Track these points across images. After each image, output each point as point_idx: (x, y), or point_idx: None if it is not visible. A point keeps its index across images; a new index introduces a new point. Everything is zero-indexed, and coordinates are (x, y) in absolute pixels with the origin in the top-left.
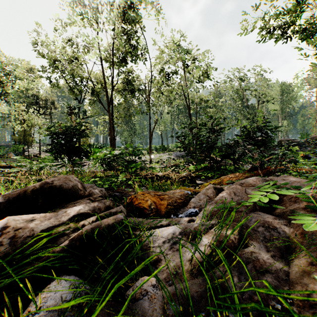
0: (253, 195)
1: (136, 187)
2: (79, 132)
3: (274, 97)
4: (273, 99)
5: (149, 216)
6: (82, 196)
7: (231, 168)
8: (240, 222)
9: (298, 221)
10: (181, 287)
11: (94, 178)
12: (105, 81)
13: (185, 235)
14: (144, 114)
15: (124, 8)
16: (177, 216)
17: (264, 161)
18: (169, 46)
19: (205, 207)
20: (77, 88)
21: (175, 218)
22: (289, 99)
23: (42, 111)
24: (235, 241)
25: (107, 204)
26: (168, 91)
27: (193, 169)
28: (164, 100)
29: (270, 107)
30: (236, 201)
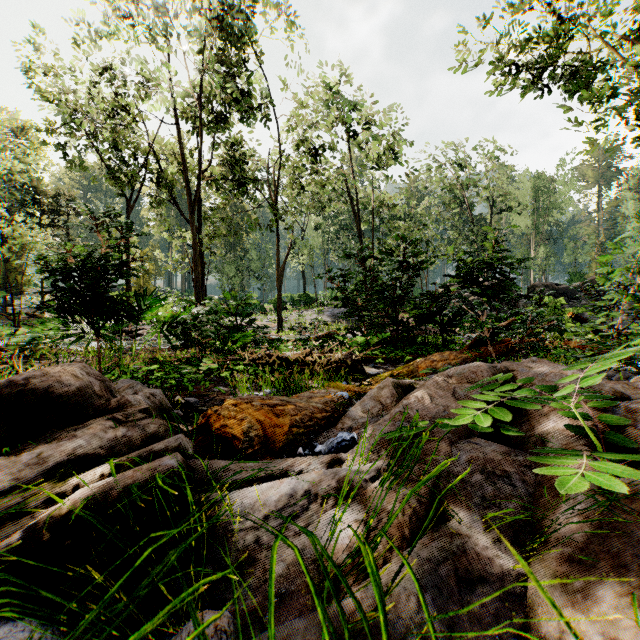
0: (459, 410)
1: (237, 384)
2: (112, 267)
3: (521, 202)
4: (519, 205)
5: (245, 455)
6: (103, 411)
7: (437, 340)
8: (435, 464)
9: (545, 468)
10: (284, 633)
11: (150, 365)
12: (184, 161)
13: (316, 497)
14: (266, 229)
15: (222, 10)
16: (312, 450)
17: (499, 328)
18: (317, 94)
19: (366, 432)
20: (122, 172)
21: (307, 453)
22: (548, 206)
23: (49, 220)
24: (419, 511)
25: (151, 430)
26: (316, 184)
27: (361, 343)
28: (309, 203)
29: (514, 221)
30: (433, 417)
